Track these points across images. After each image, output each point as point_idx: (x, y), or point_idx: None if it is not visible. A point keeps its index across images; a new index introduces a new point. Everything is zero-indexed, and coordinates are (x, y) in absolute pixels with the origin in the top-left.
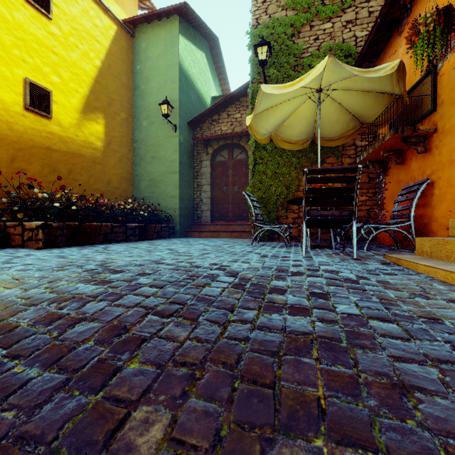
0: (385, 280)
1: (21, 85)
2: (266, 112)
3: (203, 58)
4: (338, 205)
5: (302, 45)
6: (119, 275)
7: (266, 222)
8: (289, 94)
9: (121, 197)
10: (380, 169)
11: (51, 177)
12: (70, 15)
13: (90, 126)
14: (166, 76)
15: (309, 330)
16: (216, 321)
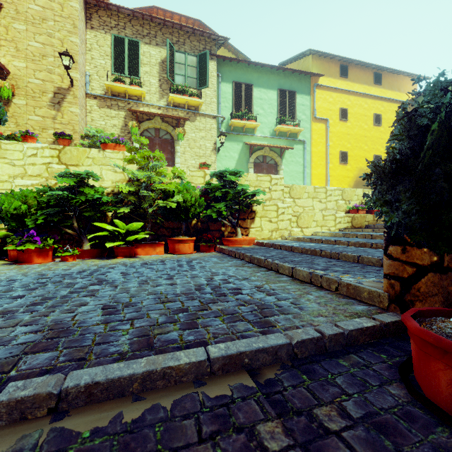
0: None
1: (372, 158)
2: None
3: None
4: None
5: None
6: None
7: None
8: None
9: None
10: None
11: None
12: (386, 118)
13: None
14: None
15: None
16: None
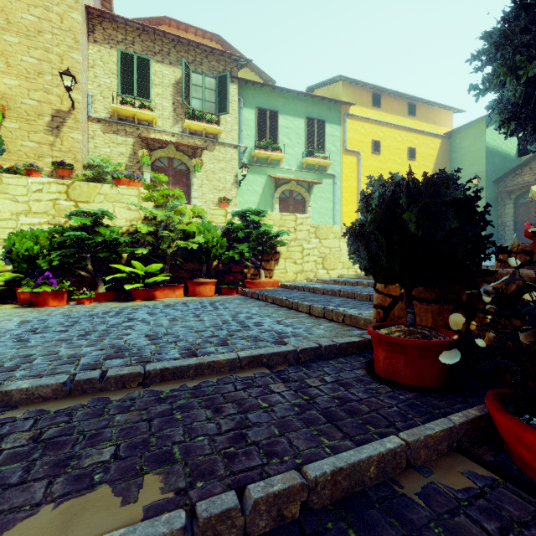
0: None
1: None
2: None
3: None
4: None
5: None
6: None
7: None
8: None
9: None
10: None
11: None
12: (421, 153)
13: None
14: (474, 157)
15: None
16: None
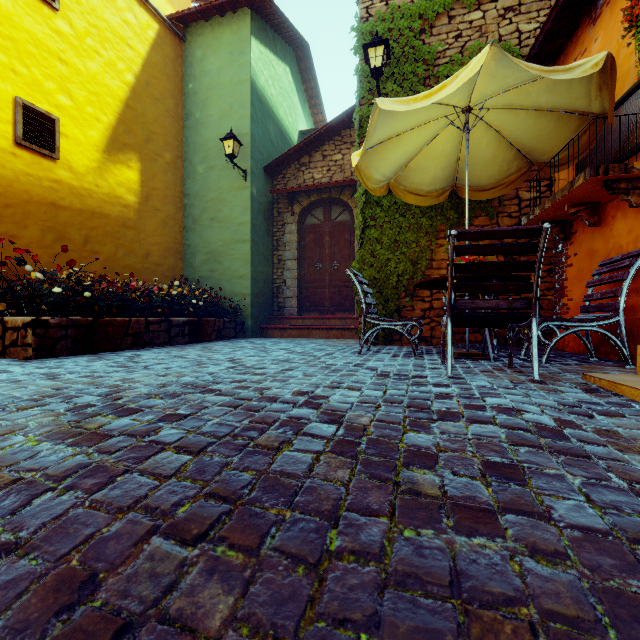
0: (610, 428)
1: (10, 108)
2: (382, 146)
3: (287, 74)
4: (506, 292)
5: (436, 46)
6: (128, 420)
7: (382, 316)
8: (420, 115)
9: (166, 277)
10: (560, 234)
11: (57, 248)
12: (86, 6)
13: (118, 171)
14: (231, 98)
15: (516, 590)
16: (300, 555)
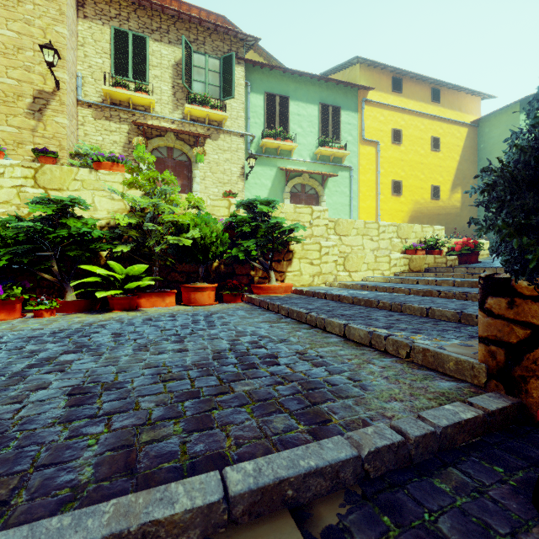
0: None
1: (430, 189)
2: None
3: None
4: None
5: None
6: None
7: None
8: None
9: (470, 234)
10: None
11: None
12: (446, 143)
13: (454, 196)
14: (506, 147)
15: None
16: None
